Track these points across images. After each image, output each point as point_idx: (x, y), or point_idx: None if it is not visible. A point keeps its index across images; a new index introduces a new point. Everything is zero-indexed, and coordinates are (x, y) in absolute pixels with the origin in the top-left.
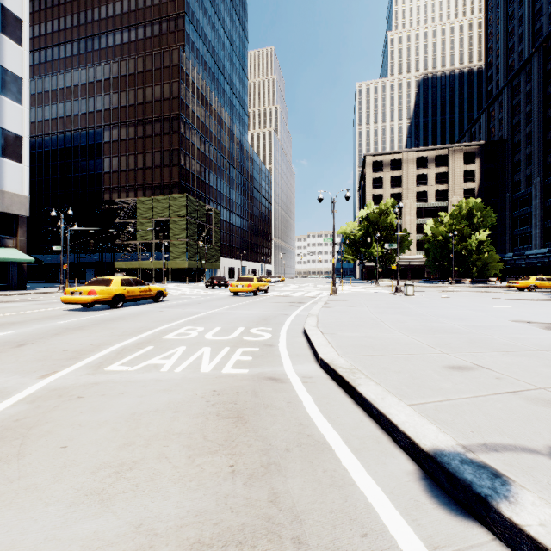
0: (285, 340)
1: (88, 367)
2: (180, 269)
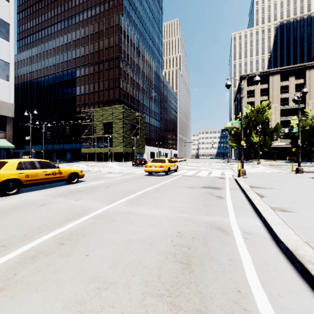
0: None
1: None
2: (119, 153)
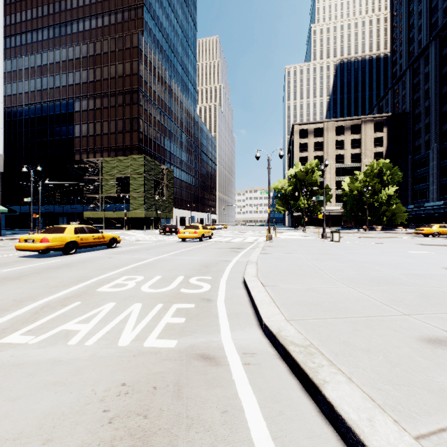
0: (224, 293)
1: None
2: (139, 218)
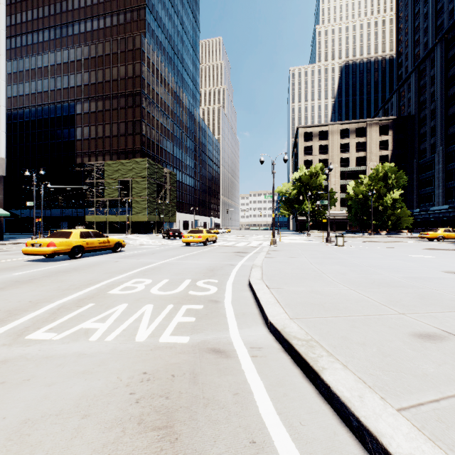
0: (231, 295)
1: (9, 334)
2: (141, 222)
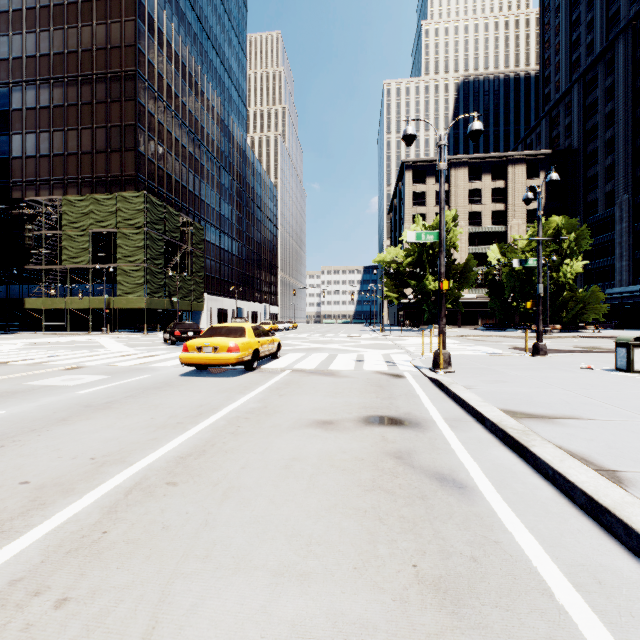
0: None
1: None
2: (137, 310)
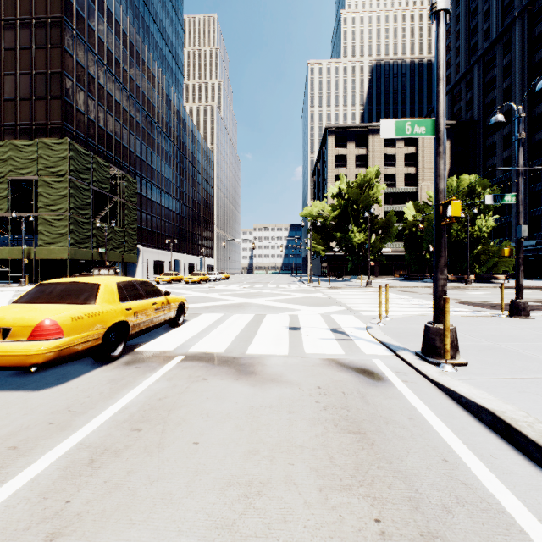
0: None
1: None
2: (63, 261)
